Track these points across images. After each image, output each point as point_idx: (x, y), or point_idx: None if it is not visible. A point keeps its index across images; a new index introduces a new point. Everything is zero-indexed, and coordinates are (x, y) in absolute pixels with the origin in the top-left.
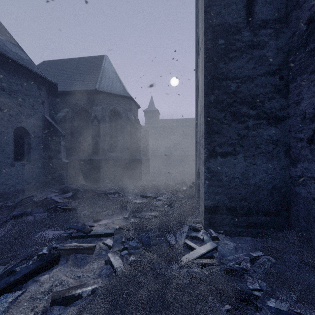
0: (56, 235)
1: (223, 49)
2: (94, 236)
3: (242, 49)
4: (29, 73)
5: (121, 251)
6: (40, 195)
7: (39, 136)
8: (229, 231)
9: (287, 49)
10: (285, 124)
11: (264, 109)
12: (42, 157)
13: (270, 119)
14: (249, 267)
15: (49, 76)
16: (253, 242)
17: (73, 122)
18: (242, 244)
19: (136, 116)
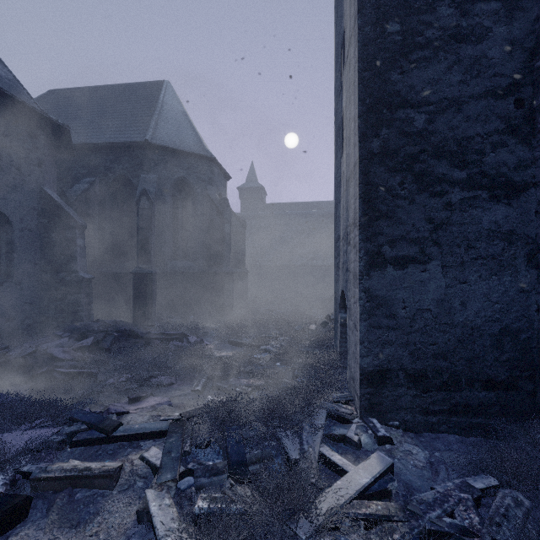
0: (36, 439)
1: (398, 43)
2: (125, 438)
3: (438, 43)
4: (10, 103)
5: (179, 479)
6: (29, 344)
7: (32, 228)
8: (412, 422)
9: (530, 44)
10: (528, 199)
11: (484, 166)
12: (38, 268)
13: (496, 189)
14: (477, 524)
15: (60, 117)
16: (463, 447)
17: (103, 202)
18: (443, 453)
19: (222, 194)
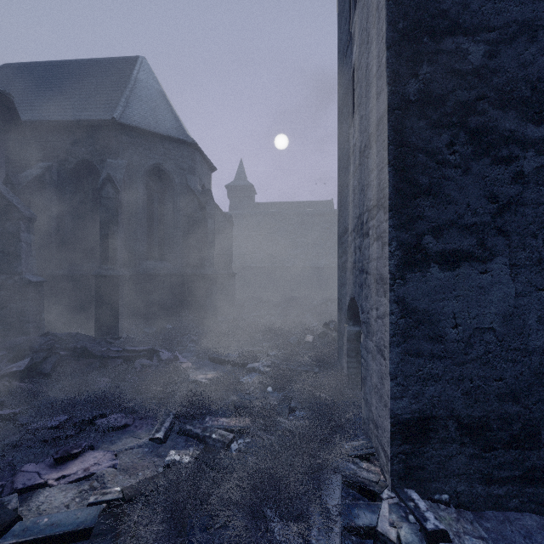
0: None
1: None
2: None
3: None
4: None
5: None
6: None
7: None
8: (468, 495)
9: None
10: None
11: None
12: None
13: None
14: None
15: (13, 92)
16: None
17: (62, 192)
18: None
19: (206, 187)
